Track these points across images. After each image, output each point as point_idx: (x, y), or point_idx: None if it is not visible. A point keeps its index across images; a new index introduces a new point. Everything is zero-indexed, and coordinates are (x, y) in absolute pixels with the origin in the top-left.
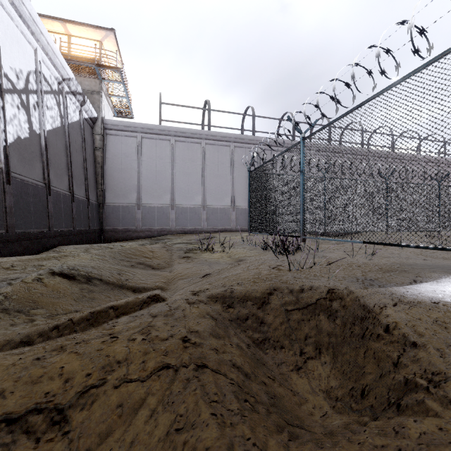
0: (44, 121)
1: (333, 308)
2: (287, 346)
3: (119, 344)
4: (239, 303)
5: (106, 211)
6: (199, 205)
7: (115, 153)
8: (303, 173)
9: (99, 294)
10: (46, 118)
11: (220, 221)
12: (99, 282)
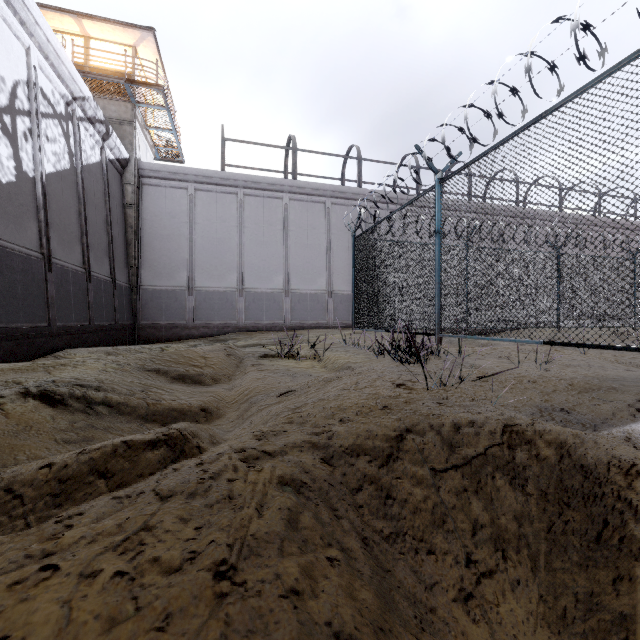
0: (41, 159)
1: (518, 463)
2: (439, 547)
3: (49, 596)
4: (344, 457)
5: (141, 297)
6: (279, 289)
7: (156, 212)
8: (440, 235)
9: (102, 431)
10: (46, 154)
11: (310, 313)
12: (106, 410)
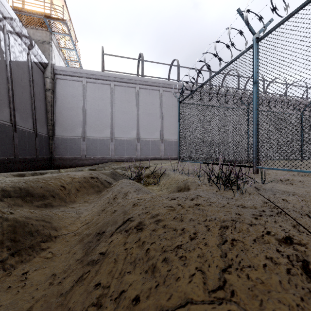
0: None
1: None
2: None
3: None
4: None
5: (55, 142)
6: (134, 138)
7: (64, 94)
8: (257, 85)
9: None
10: None
11: (151, 151)
12: None
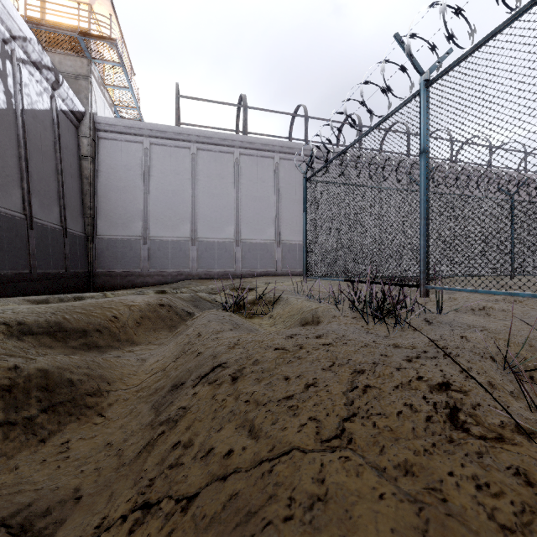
0: None
1: None
2: None
3: None
4: None
5: (97, 246)
6: (230, 239)
7: (112, 164)
8: (426, 155)
9: None
10: None
11: (260, 261)
12: None
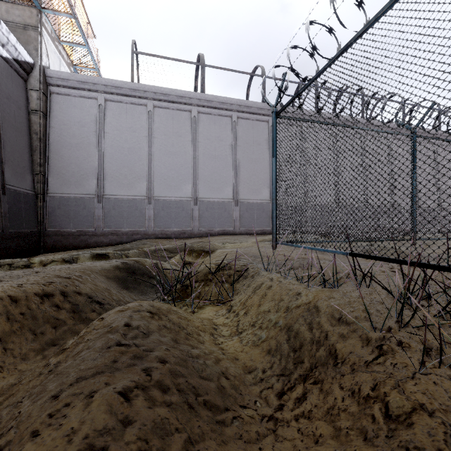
0: None
1: None
2: None
3: None
4: None
5: (48, 204)
6: (187, 197)
7: (65, 120)
8: None
9: None
10: None
11: (217, 220)
12: None
